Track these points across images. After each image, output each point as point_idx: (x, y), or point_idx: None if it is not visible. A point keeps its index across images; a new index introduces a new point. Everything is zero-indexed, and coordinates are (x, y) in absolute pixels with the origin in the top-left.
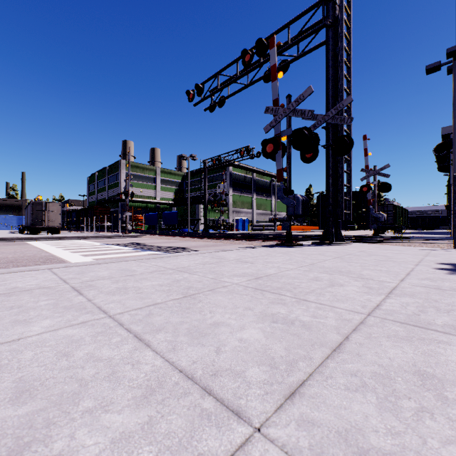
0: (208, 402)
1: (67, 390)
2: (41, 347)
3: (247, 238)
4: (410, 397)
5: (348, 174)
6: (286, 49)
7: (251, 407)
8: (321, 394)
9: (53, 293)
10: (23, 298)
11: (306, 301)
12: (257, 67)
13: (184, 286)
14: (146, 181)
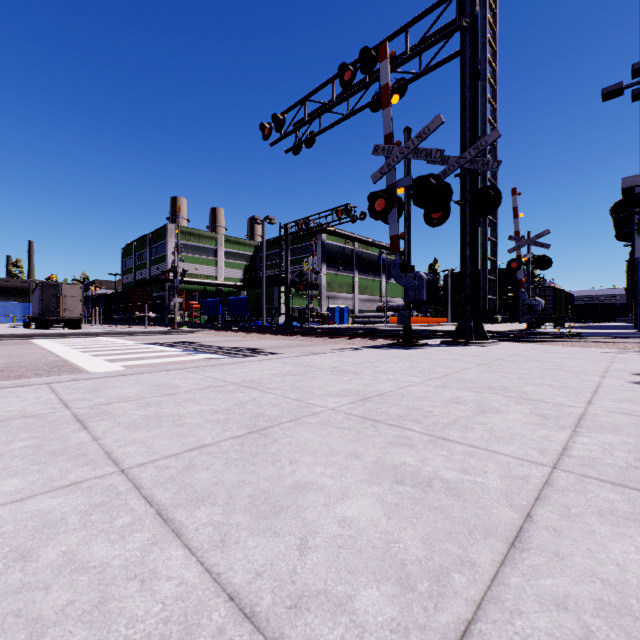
0: None
1: None
2: None
3: (347, 335)
4: None
5: (493, 243)
6: (404, 63)
7: None
8: None
9: (41, 427)
10: None
11: (446, 441)
12: (361, 89)
13: (250, 412)
14: (204, 254)
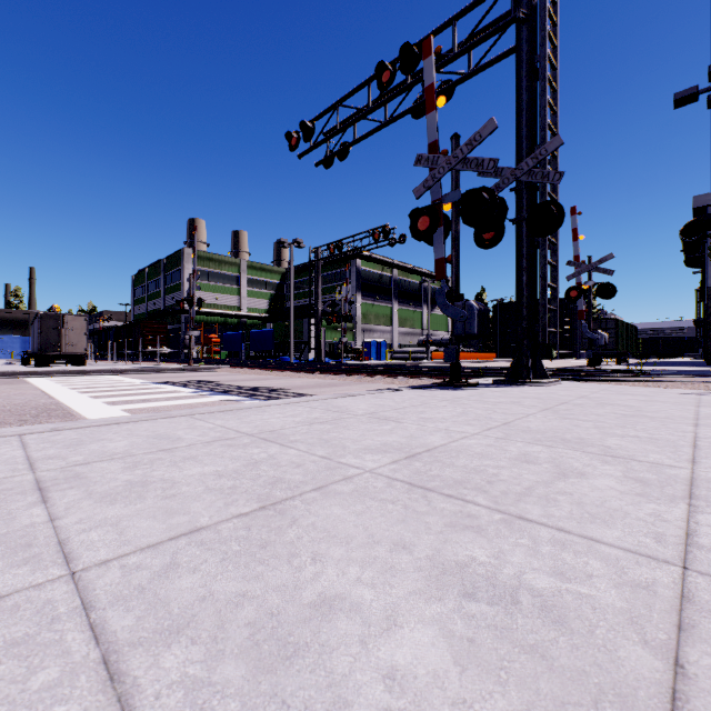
0: None
1: None
2: None
3: (385, 372)
4: None
5: (554, 268)
6: (450, 61)
7: None
8: None
9: None
10: None
11: (524, 522)
12: (402, 92)
13: (265, 476)
14: (224, 281)
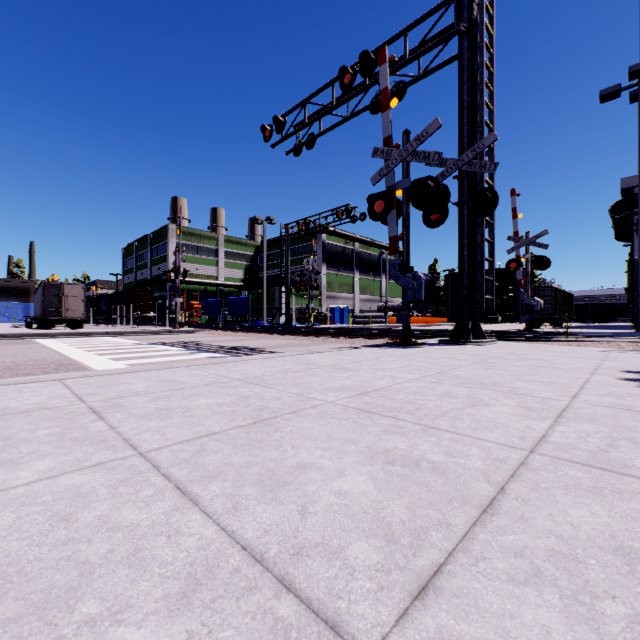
0: (286, 606)
1: (59, 582)
2: (29, 505)
3: (347, 334)
4: (615, 596)
5: (491, 244)
6: (403, 66)
7: (356, 614)
8: (470, 589)
9: (60, 417)
10: (14, 425)
11: (435, 430)
12: (361, 92)
13: (254, 405)
14: (204, 254)
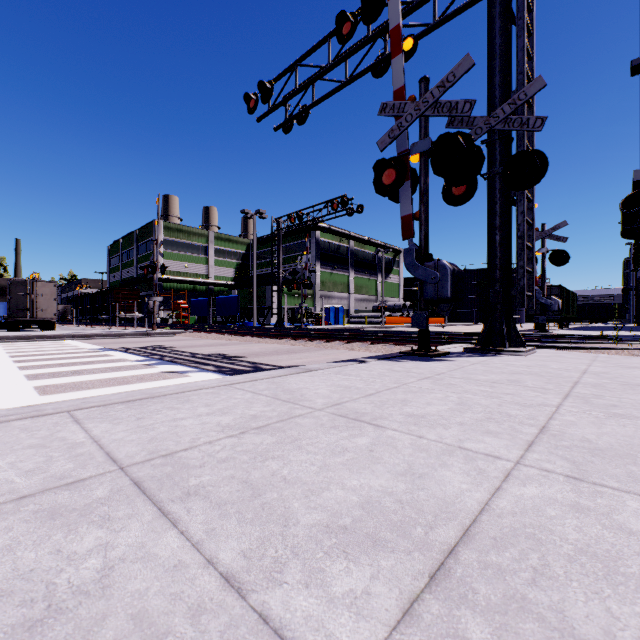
0: None
1: None
2: None
3: (345, 338)
4: None
5: (529, 226)
6: (416, 7)
7: None
8: None
9: None
10: None
11: None
12: (363, 45)
13: None
14: (193, 251)
